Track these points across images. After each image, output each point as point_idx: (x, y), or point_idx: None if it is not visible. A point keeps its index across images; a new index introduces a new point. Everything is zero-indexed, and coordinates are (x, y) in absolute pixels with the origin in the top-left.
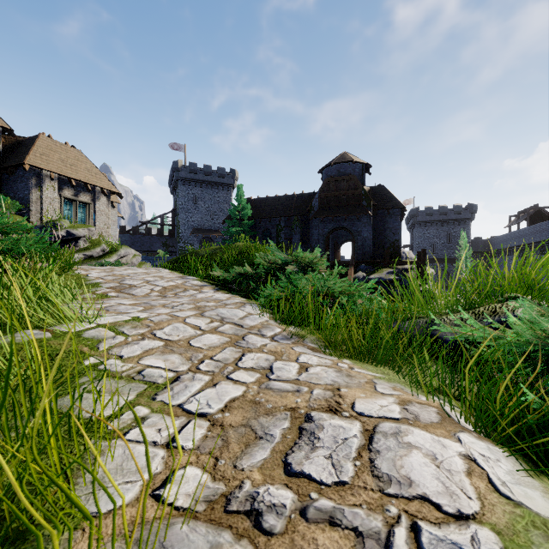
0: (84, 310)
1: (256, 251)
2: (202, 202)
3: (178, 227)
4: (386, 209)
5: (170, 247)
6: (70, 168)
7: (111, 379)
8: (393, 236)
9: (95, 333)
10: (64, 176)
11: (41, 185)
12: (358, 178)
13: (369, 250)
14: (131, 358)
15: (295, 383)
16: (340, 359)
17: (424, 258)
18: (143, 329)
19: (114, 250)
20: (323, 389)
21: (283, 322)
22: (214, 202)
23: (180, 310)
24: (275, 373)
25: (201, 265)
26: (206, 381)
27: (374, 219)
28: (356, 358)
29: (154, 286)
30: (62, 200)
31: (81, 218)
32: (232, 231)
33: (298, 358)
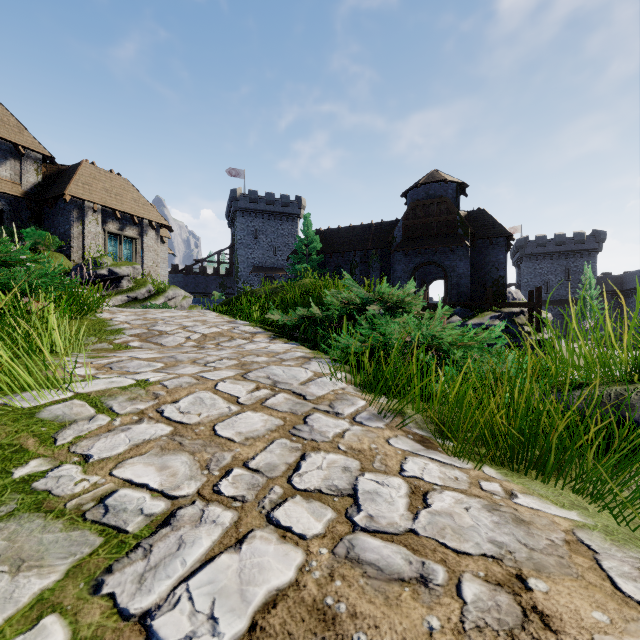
0: (77, 368)
1: (327, 289)
2: (263, 235)
3: (237, 265)
4: (487, 239)
5: (227, 288)
6: (115, 199)
7: (38, 518)
8: (496, 272)
9: (63, 410)
10: (108, 207)
11: (83, 219)
12: (451, 201)
13: (466, 290)
14: (103, 461)
15: (411, 548)
16: (478, 467)
17: (538, 299)
18: (145, 403)
19: (161, 291)
20: (484, 576)
21: (367, 389)
22: (278, 235)
23: (214, 368)
24: (364, 507)
25: (255, 306)
26: (224, 526)
27: (472, 251)
28: (499, 460)
29: (192, 334)
30: (106, 235)
31: (126, 255)
32: (297, 268)
33: (402, 467)
